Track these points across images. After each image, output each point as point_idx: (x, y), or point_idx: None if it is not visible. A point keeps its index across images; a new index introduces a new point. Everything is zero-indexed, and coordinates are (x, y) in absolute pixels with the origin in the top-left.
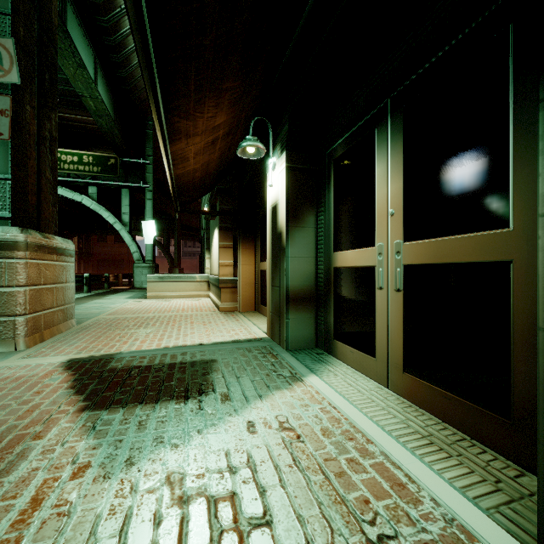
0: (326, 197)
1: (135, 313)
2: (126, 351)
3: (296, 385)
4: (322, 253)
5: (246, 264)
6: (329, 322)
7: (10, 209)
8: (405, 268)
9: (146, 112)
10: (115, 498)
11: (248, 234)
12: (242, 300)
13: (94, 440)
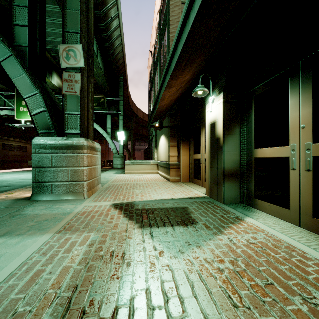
0: (248, 117)
1: (125, 181)
2: (137, 201)
3: (242, 222)
4: (245, 149)
5: (184, 155)
6: (250, 188)
7: (79, 129)
8: (314, 158)
9: (119, 72)
10: (187, 266)
11: (185, 138)
12: (182, 175)
13: (156, 241)
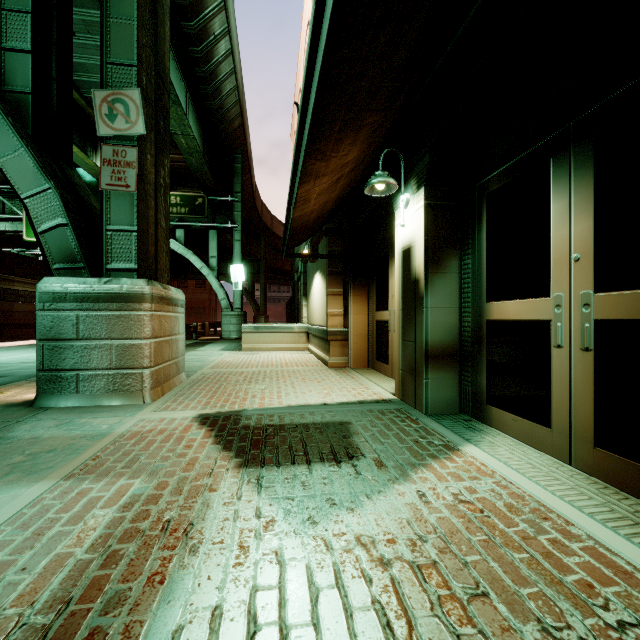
0: (475, 238)
1: (238, 367)
2: (250, 408)
3: (454, 455)
4: (469, 303)
5: (357, 314)
6: (479, 384)
7: (136, 261)
8: (598, 323)
9: (235, 145)
10: (315, 553)
11: (360, 279)
12: (354, 355)
13: (267, 497)
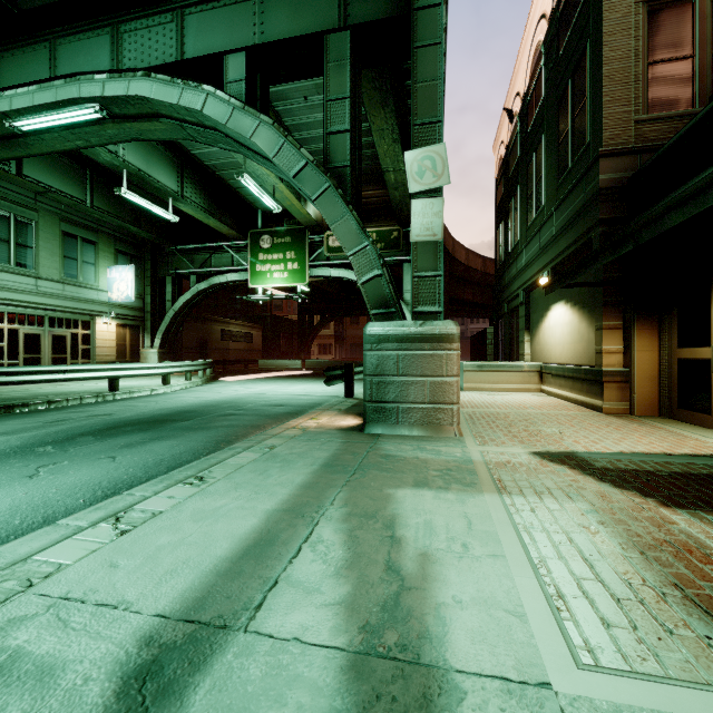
0: None
1: (488, 407)
2: (578, 451)
3: None
4: None
5: (643, 351)
6: None
7: (439, 304)
8: None
9: None
10: None
11: (648, 308)
12: (638, 400)
13: None
